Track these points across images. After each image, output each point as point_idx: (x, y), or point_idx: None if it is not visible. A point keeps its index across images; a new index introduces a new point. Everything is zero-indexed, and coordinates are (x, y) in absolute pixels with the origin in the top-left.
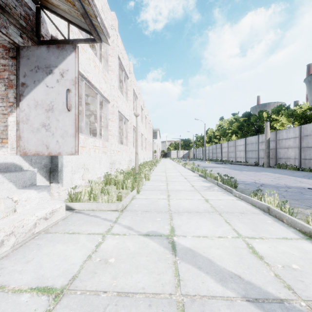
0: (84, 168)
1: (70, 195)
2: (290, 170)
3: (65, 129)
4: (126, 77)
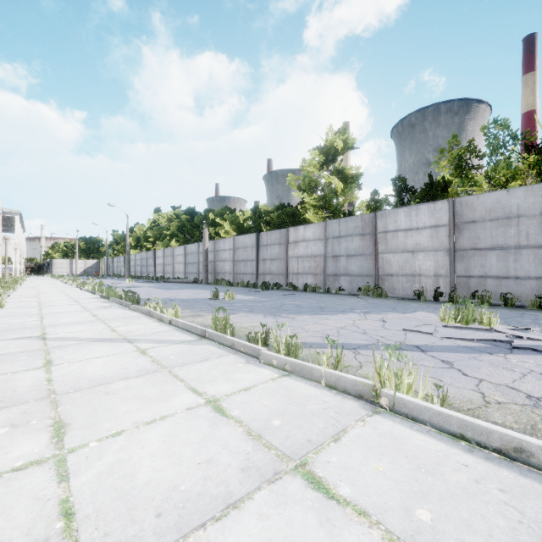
0: None
1: None
2: (223, 286)
3: None
4: None
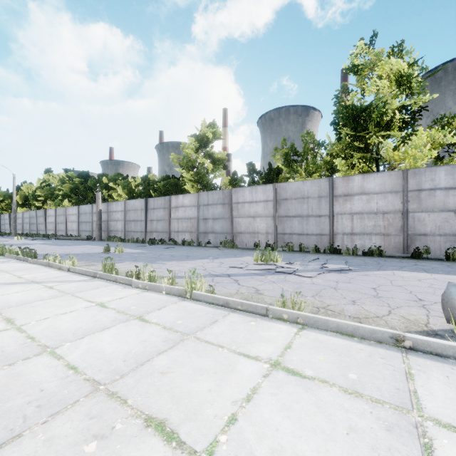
0: None
1: None
2: (115, 242)
3: None
4: None
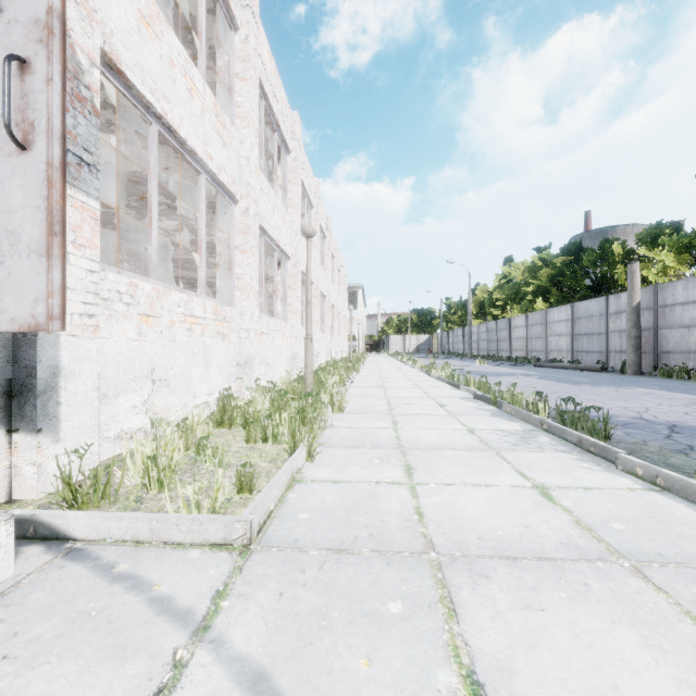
0: (151, 380)
1: (69, 477)
2: None
3: (6, 224)
4: (283, 150)
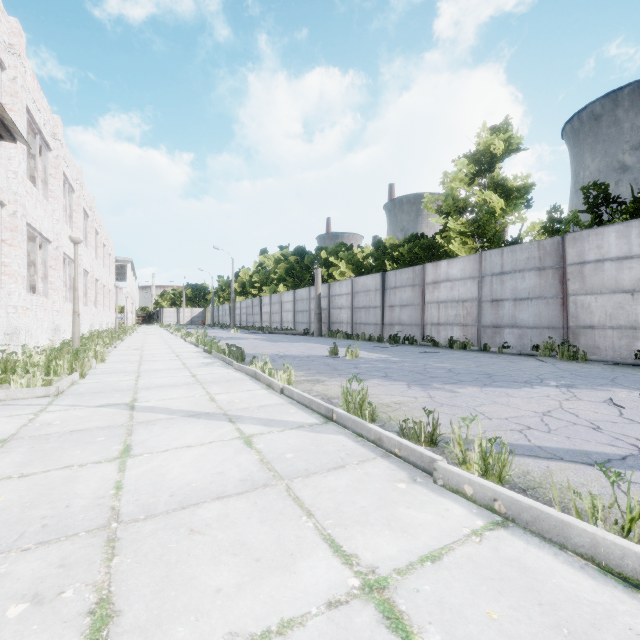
0: None
1: None
2: (339, 339)
3: None
4: (43, 146)
